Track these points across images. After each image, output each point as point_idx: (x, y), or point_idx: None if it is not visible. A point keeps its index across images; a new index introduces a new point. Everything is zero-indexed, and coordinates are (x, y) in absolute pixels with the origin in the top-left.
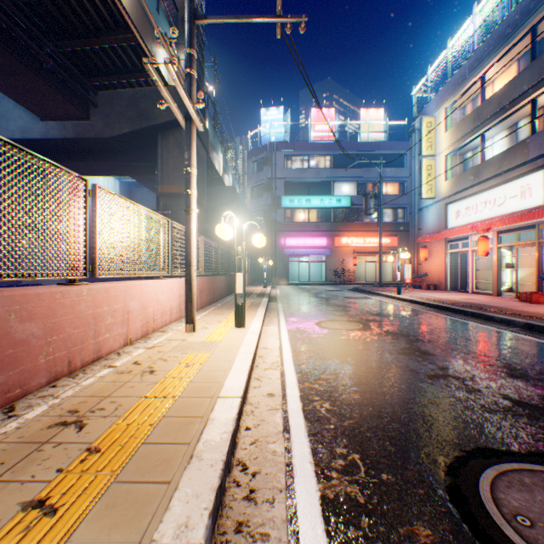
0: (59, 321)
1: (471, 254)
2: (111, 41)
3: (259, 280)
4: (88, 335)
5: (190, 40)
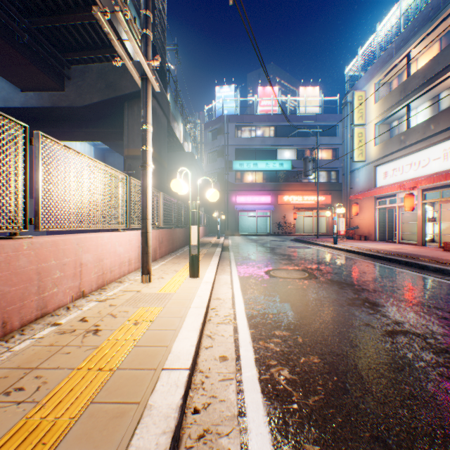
0: None
1: (397, 209)
2: (81, 18)
3: (214, 232)
4: (30, 291)
5: (146, 2)
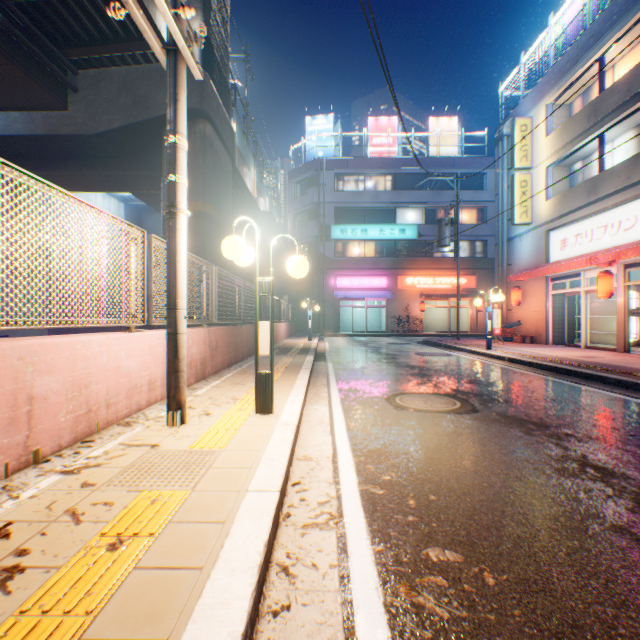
0: None
1: (584, 296)
2: None
3: (303, 330)
4: None
5: None
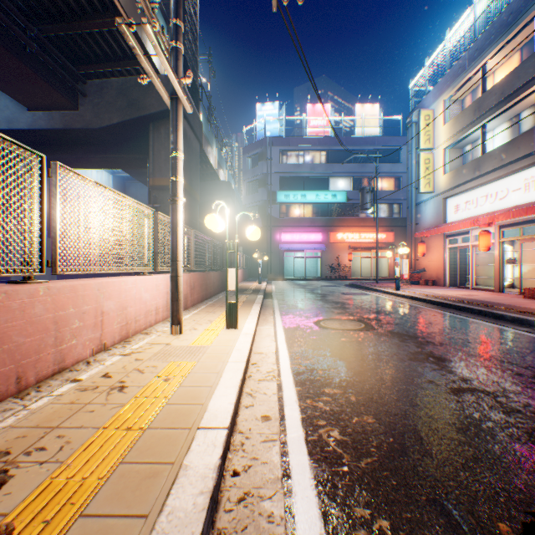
0: (1, 329)
1: (471, 249)
2: (98, 25)
3: (254, 276)
4: (46, 343)
5: (177, 10)
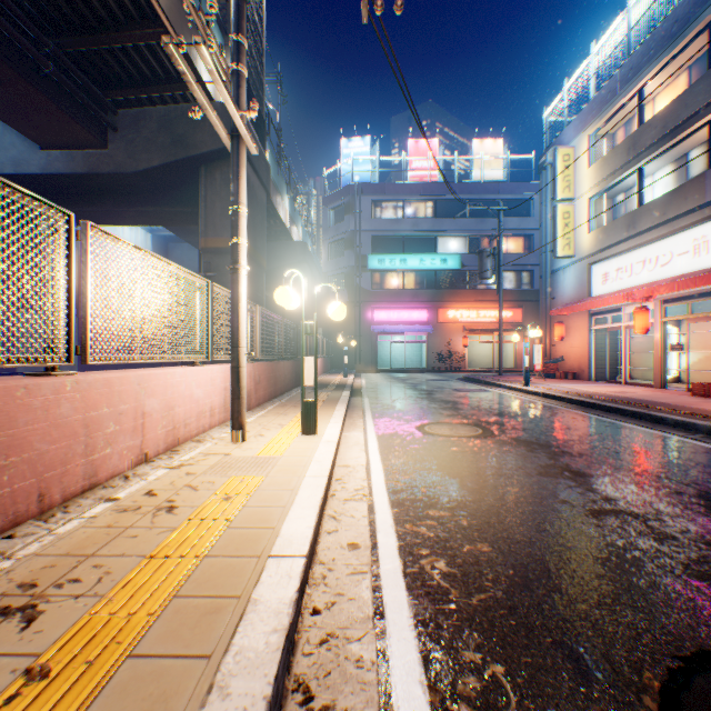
0: (20, 433)
1: (624, 331)
2: (134, 37)
3: (338, 367)
4: (75, 452)
5: (238, 22)
